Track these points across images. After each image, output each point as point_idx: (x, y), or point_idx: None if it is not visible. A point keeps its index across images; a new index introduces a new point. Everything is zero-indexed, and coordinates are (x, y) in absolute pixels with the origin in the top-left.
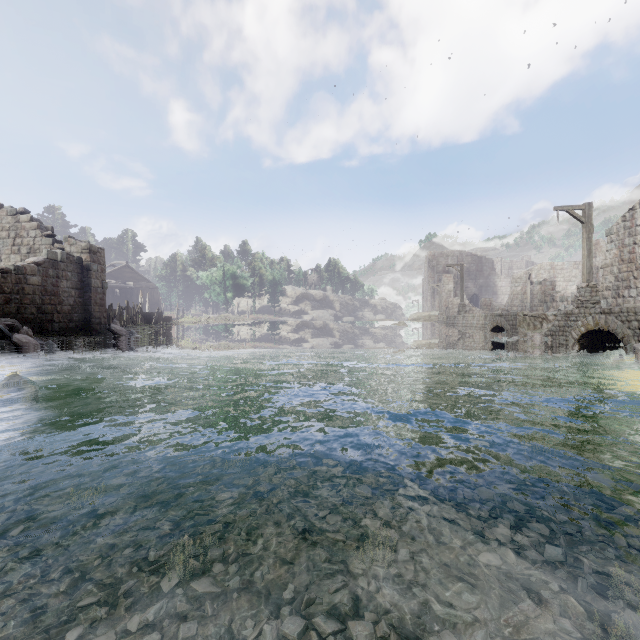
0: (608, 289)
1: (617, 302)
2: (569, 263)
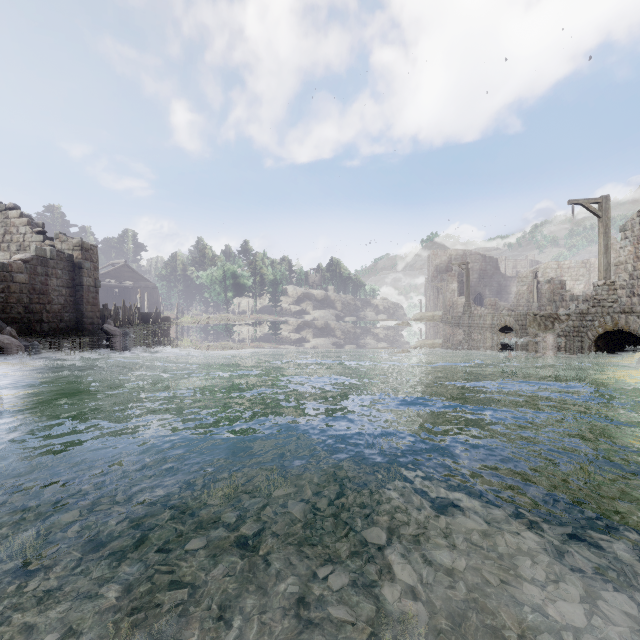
0: (622, 288)
1: (632, 301)
2: (576, 262)
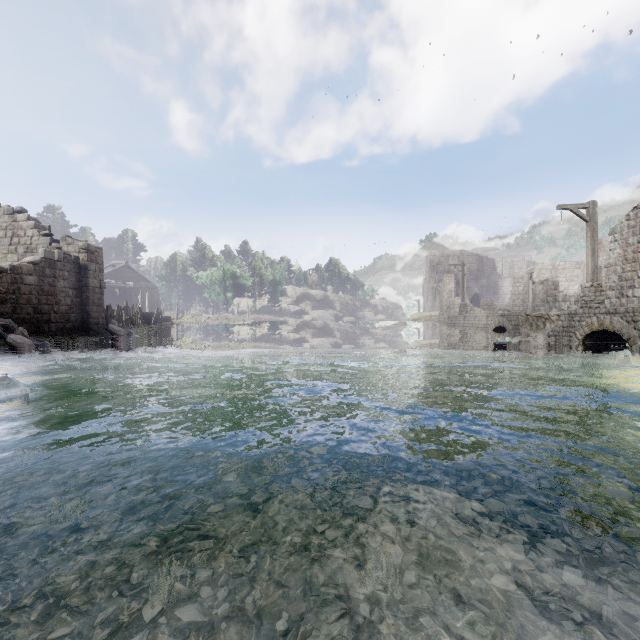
0: (612, 289)
1: (621, 302)
2: (571, 263)
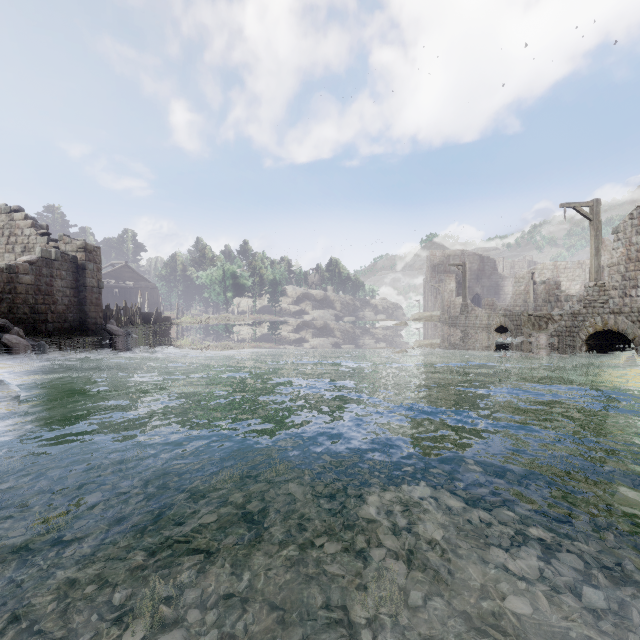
0: (615, 288)
1: (624, 302)
2: (573, 262)
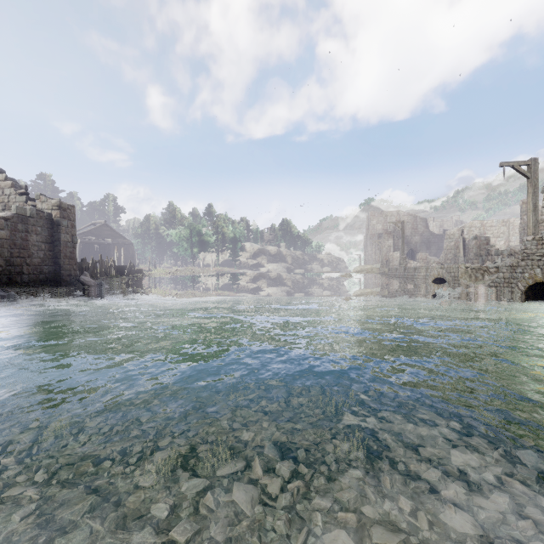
0: None
1: None
2: (498, 221)
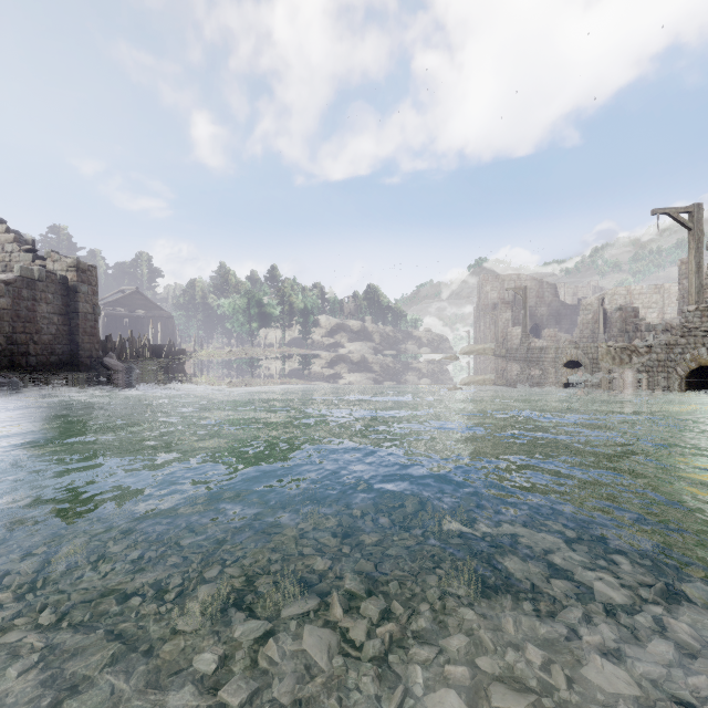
0: None
1: None
2: (649, 287)
